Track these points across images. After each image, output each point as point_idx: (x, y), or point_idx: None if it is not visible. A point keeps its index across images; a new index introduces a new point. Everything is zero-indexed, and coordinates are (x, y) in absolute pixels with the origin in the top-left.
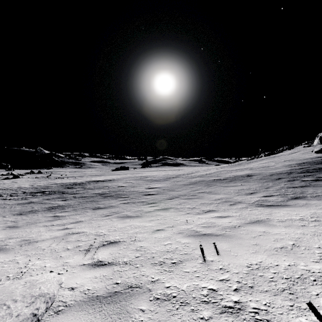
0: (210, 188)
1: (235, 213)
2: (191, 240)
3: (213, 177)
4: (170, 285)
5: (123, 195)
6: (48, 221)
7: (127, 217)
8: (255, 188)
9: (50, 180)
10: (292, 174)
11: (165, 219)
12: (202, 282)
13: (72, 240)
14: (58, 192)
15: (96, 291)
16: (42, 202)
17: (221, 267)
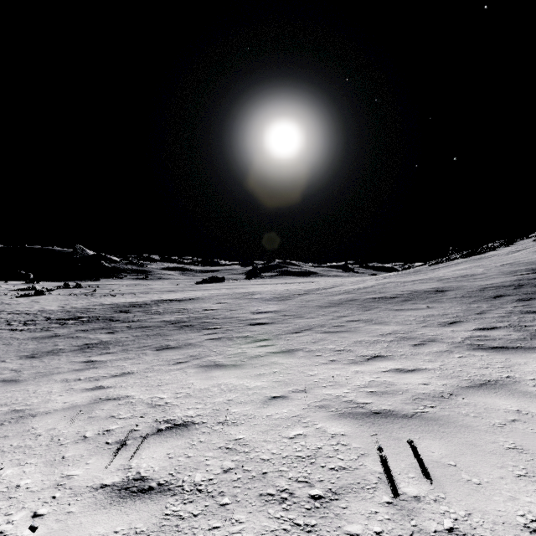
0: (369, 313)
1: (430, 363)
2: (351, 427)
3: (372, 294)
4: None
5: (212, 325)
6: (73, 371)
7: (215, 366)
8: (456, 314)
9: (93, 299)
10: (523, 288)
11: (289, 372)
12: None
13: (101, 415)
14: (102, 319)
15: None
16: (74, 336)
17: (448, 524)
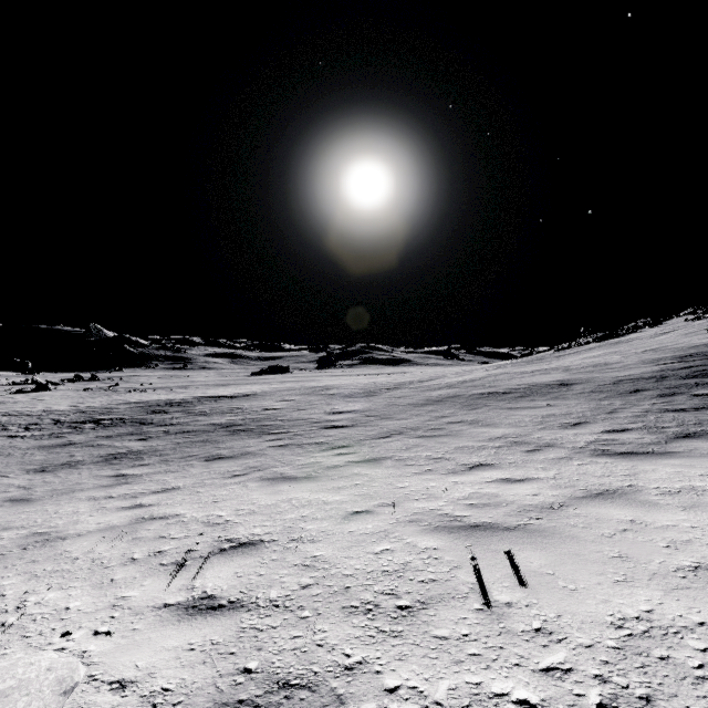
0: (475, 412)
1: (543, 472)
2: (445, 541)
3: (480, 389)
4: (398, 681)
5: (275, 429)
6: (100, 488)
7: (283, 478)
8: (582, 413)
9: (116, 396)
10: (666, 380)
11: (374, 484)
12: (490, 675)
13: (148, 535)
14: (130, 422)
15: (185, 697)
16: (94, 443)
17: (537, 625)
